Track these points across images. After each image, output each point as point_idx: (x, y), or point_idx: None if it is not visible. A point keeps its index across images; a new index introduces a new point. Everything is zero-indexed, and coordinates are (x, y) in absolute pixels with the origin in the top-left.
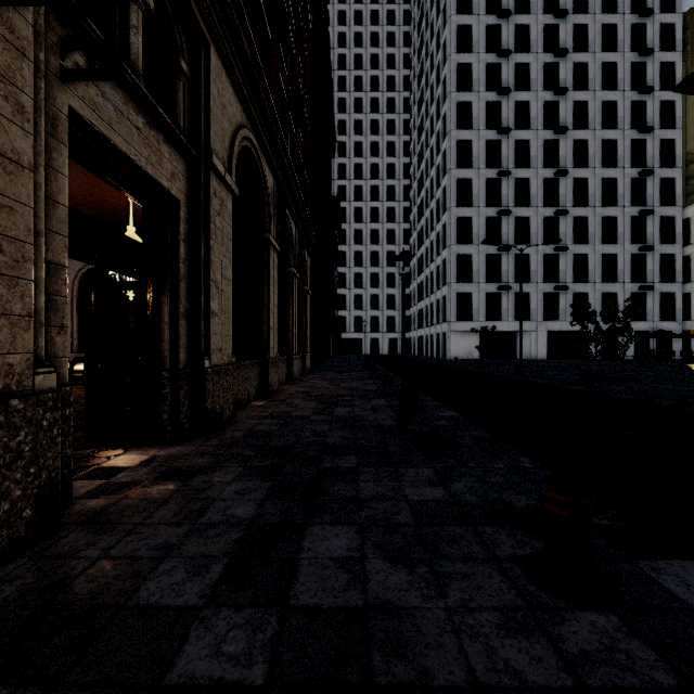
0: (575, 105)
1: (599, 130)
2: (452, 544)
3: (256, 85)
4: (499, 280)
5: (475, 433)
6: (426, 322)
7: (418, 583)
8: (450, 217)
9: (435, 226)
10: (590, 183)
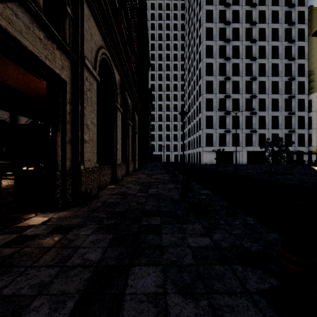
0: (259, 47)
1: (270, 59)
2: (220, 280)
3: (109, 27)
4: (225, 127)
5: (220, 202)
6: (191, 147)
7: (202, 316)
8: (203, 98)
9: (195, 102)
10: (266, 83)
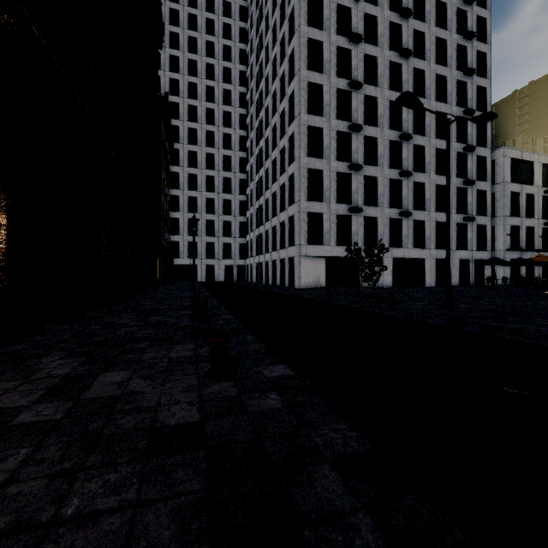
0: (414, 34)
1: (433, 64)
2: None
3: None
4: (349, 201)
5: None
6: (266, 248)
7: None
8: (300, 124)
9: (278, 141)
10: (427, 114)
